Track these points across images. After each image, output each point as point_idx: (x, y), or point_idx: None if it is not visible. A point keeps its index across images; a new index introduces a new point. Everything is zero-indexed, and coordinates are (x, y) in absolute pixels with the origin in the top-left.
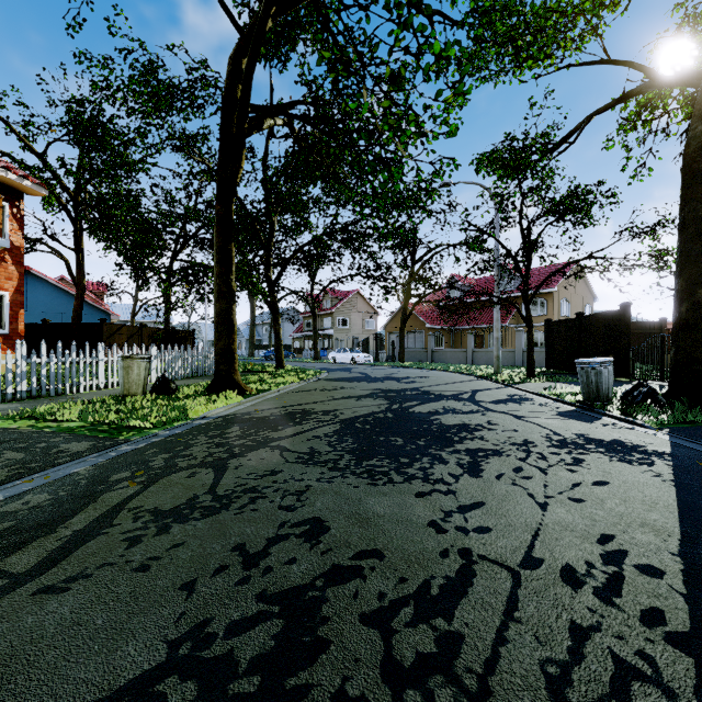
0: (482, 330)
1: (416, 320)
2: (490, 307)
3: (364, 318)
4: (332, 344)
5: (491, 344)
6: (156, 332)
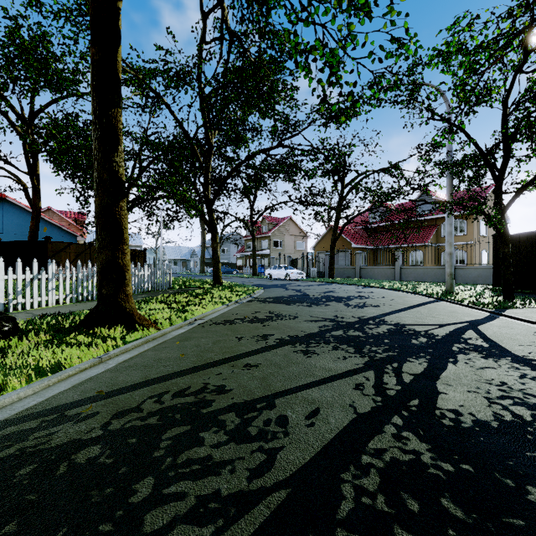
0: (410, 248)
1: (342, 241)
2: (410, 229)
3: (296, 240)
4: (269, 262)
5: (412, 262)
6: None
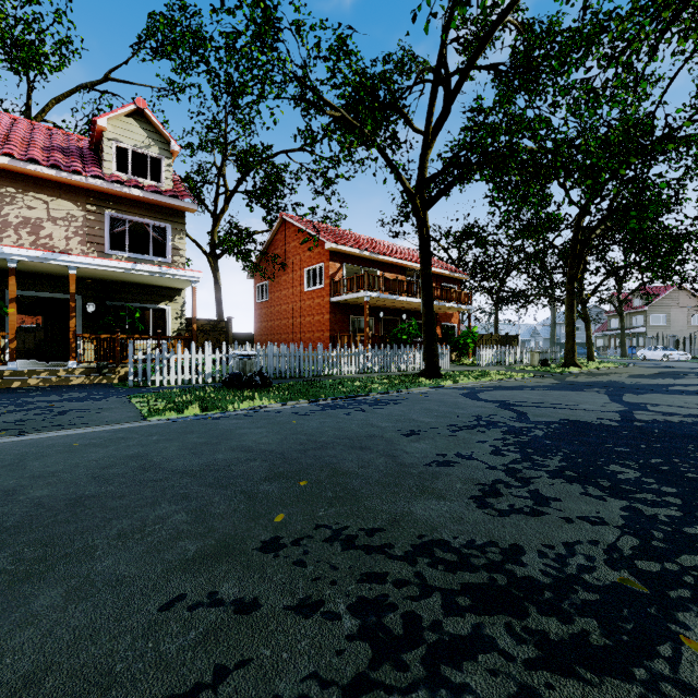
0: None
1: None
2: None
3: (689, 313)
4: (644, 342)
5: None
6: (498, 338)
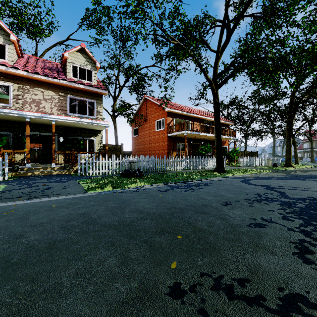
0: None
1: None
2: None
3: None
4: None
5: None
6: (247, 153)
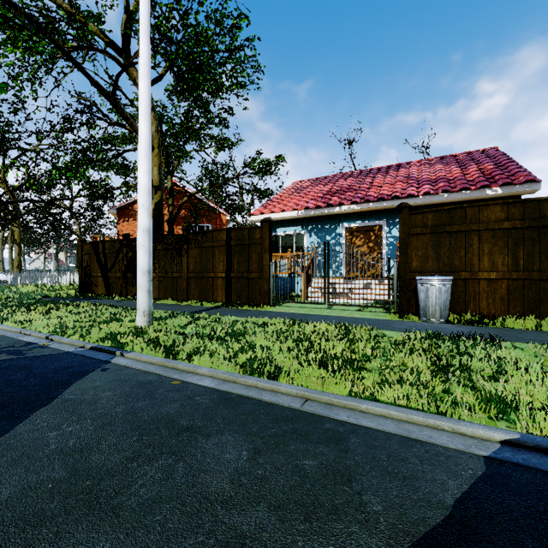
0: None
1: None
2: None
3: None
4: None
5: None
6: None
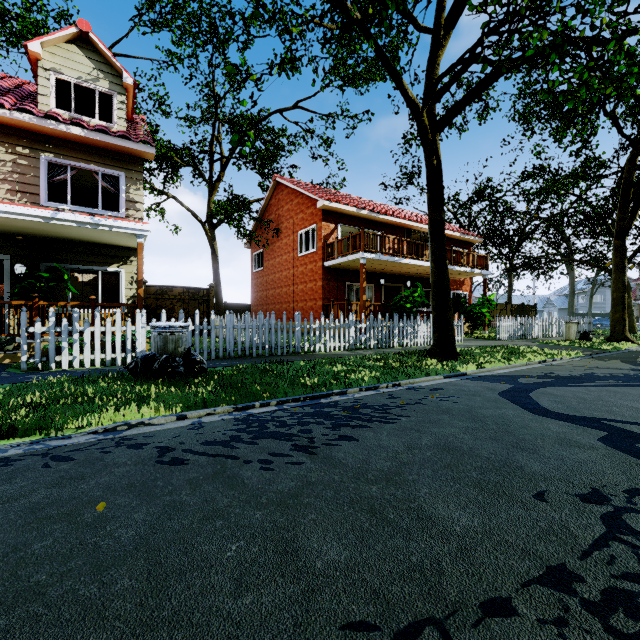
0: None
1: None
2: None
3: None
4: None
5: None
6: (513, 307)
